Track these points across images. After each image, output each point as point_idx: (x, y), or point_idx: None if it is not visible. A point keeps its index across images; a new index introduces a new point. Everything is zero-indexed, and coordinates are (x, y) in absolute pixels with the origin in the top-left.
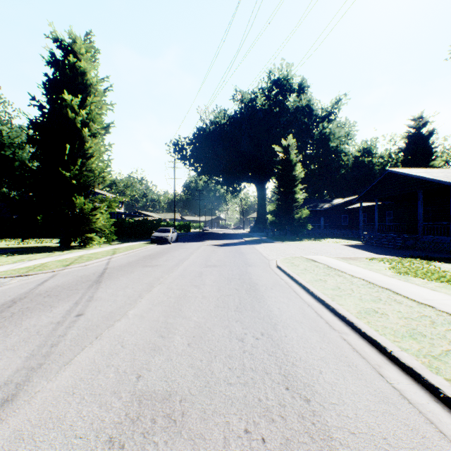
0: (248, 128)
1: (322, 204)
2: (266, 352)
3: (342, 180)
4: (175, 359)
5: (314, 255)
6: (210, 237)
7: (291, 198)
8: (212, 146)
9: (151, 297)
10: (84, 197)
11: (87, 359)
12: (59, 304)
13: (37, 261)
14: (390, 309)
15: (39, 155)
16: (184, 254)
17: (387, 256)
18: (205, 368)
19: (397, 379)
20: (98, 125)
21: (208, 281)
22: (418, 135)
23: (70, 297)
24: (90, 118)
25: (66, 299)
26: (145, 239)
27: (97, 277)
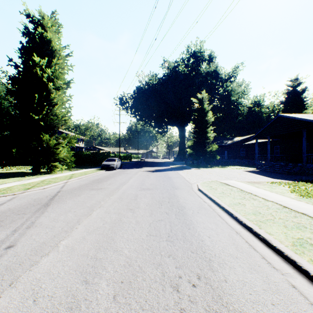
0: (172, 87)
1: (226, 141)
2: None
3: (239, 124)
4: None
5: (225, 179)
6: (145, 164)
7: (204, 136)
8: (147, 100)
9: (88, 222)
10: (50, 135)
11: None
12: None
13: (6, 185)
14: None
15: (16, 103)
16: (124, 178)
17: (283, 180)
18: None
19: None
20: (61, 81)
21: (142, 204)
22: (295, 92)
23: (13, 223)
24: (55, 75)
25: (7, 226)
26: (98, 166)
27: (48, 201)
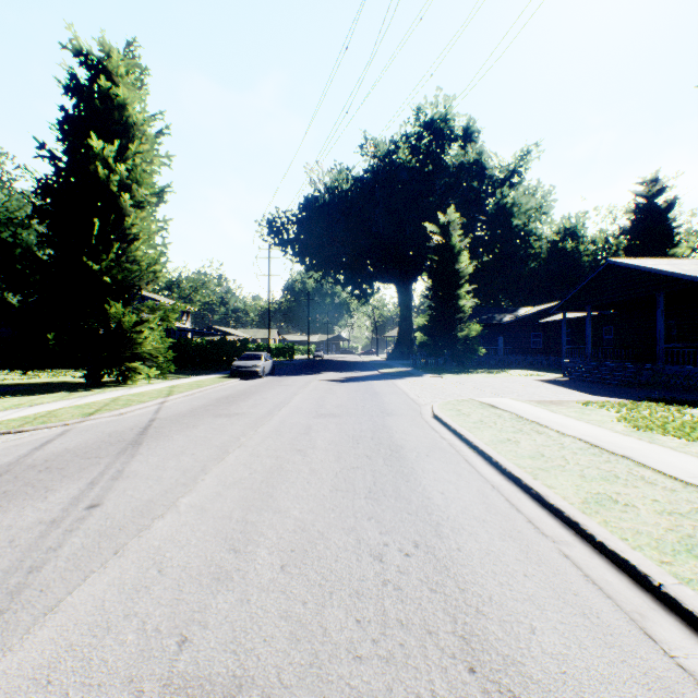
0: (384, 197)
1: (501, 316)
2: (425, 585)
3: (531, 279)
4: (256, 601)
5: (492, 397)
6: (325, 367)
7: (452, 306)
8: (328, 226)
9: (222, 471)
10: (124, 304)
11: (89, 601)
12: (62, 484)
13: (43, 408)
14: (638, 496)
15: (51, 237)
16: (282, 394)
17: (611, 399)
18: (311, 620)
19: (683, 646)
20: (146, 190)
21: (320, 442)
22: (652, 208)
23: (84, 472)
24: (133, 177)
25: (76, 476)
26: (223, 370)
27: (136, 436)
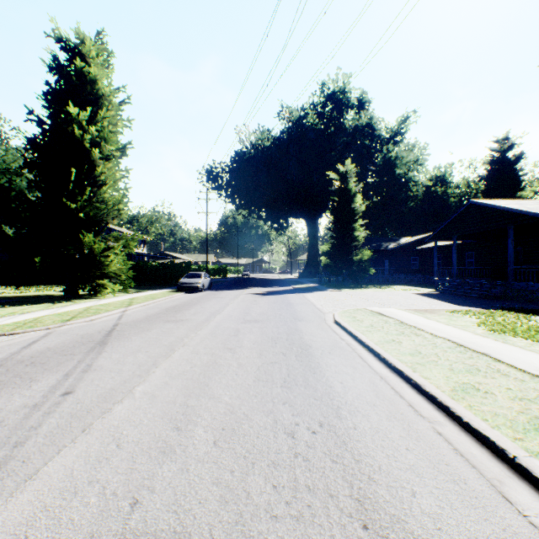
0: (297, 152)
1: (387, 244)
2: (327, 457)
3: (410, 215)
4: (193, 470)
5: (380, 307)
6: (250, 283)
7: (349, 236)
8: (253, 174)
9: (169, 365)
10: (94, 235)
11: (61, 470)
12: (43, 376)
13: (31, 315)
14: (495, 385)
15: (38, 182)
16: (217, 305)
17: (472, 308)
18: (237, 486)
19: (534, 507)
20: (112, 146)
21: (246, 342)
22: (503, 160)
23: (61, 366)
24: (102, 136)
25: (55, 369)
26: (171, 286)
27: (103, 337)
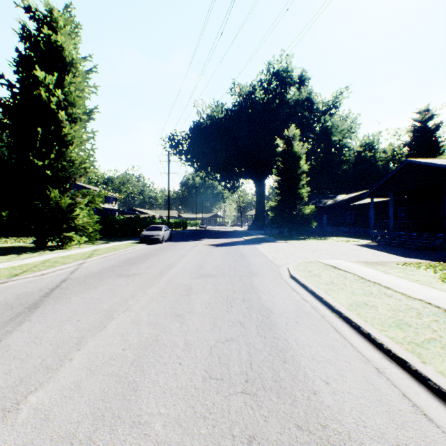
0: (246, 121)
1: (325, 200)
2: None
3: (343, 176)
4: None
5: (330, 258)
6: (206, 235)
7: (294, 193)
8: (209, 141)
9: (96, 345)
10: (62, 191)
11: None
12: None
13: None
14: None
15: (11, 143)
16: (174, 256)
17: (420, 260)
18: None
19: None
20: (78, 109)
21: (198, 305)
22: (425, 129)
23: None
24: (69, 100)
25: None
26: (137, 237)
27: (39, 298)
